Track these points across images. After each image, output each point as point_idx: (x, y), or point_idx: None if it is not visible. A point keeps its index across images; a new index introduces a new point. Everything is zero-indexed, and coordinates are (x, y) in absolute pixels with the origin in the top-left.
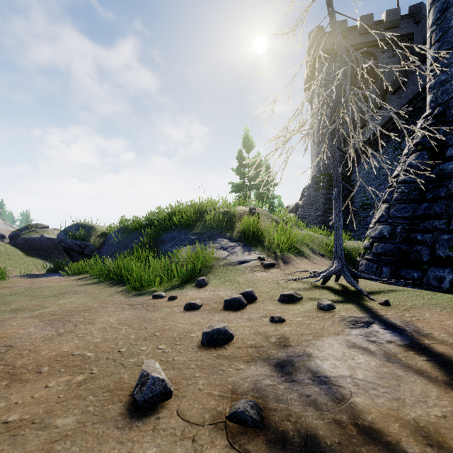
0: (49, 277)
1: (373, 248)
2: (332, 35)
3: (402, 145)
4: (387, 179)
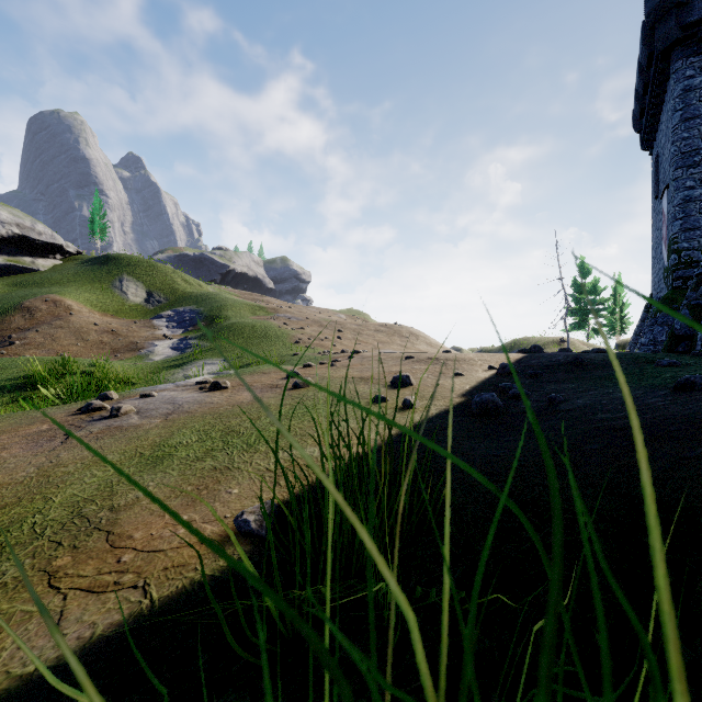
0: None
1: None
2: None
3: None
4: None
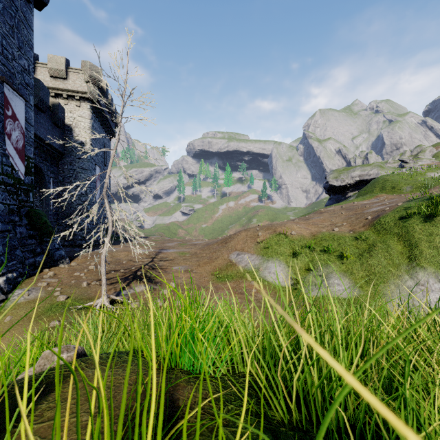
0: None
1: None
2: None
3: None
4: None
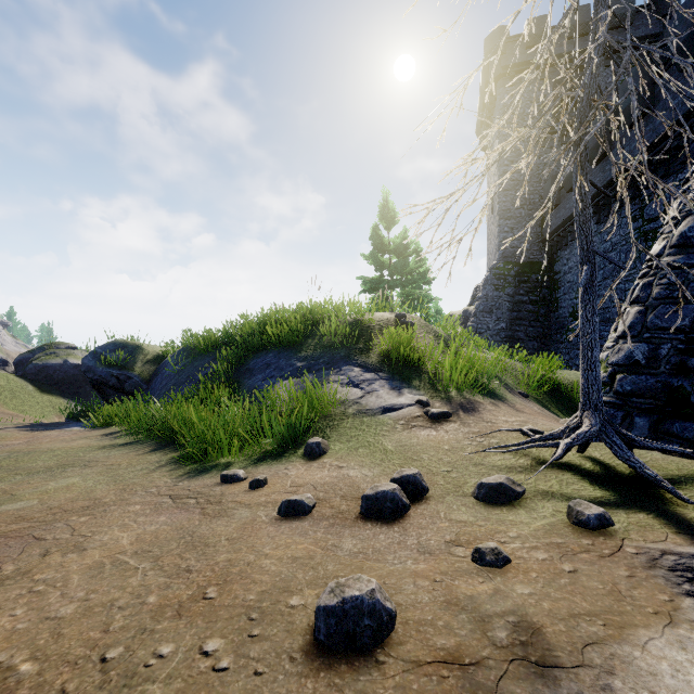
0: (65, 428)
1: (615, 384)
2: (523, 40)
3: (645, 212)
4: (618, 269)
